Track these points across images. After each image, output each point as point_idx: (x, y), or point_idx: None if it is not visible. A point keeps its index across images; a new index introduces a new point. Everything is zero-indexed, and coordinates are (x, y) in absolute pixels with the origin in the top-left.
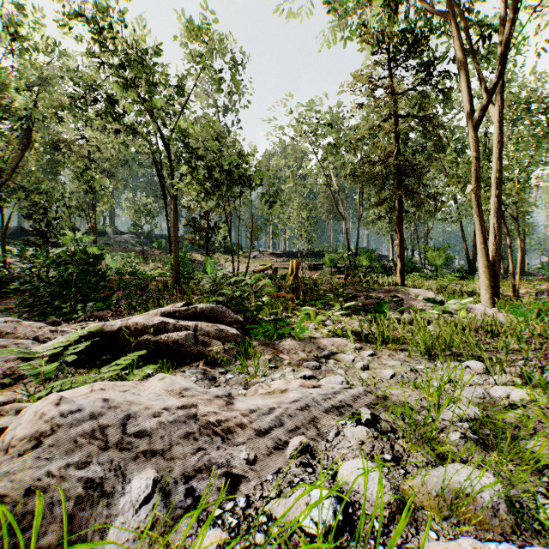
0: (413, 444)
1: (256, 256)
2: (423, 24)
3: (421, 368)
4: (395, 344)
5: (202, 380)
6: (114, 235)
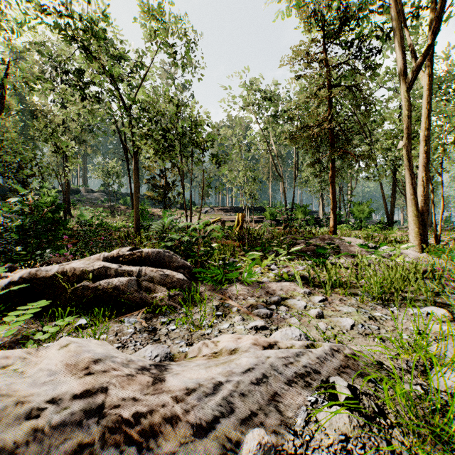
0: (422, 442)
1: (207, 211)
2: (353, 5)
3: (379, 315)
4: (343, 288)
5: (140, 332)
6: (86, 193)
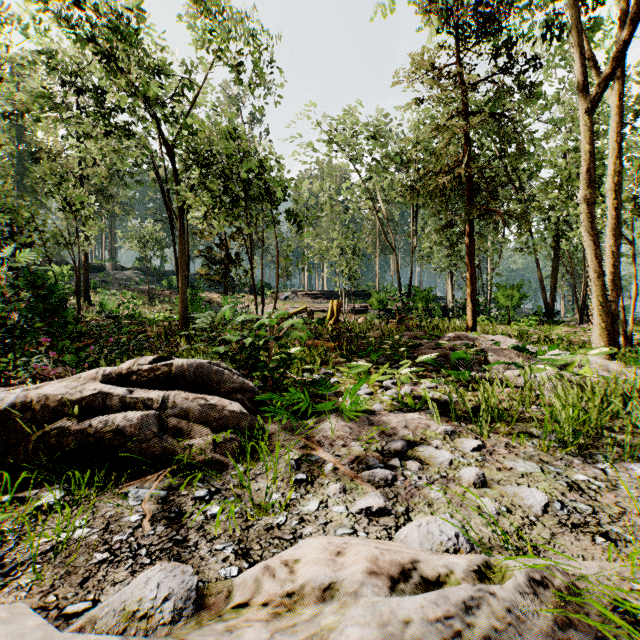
0: None
1: (287, 296)
2: None
3: (584, 480)
4: (505, 422)
5: (151, 522)
6: (114, 271)
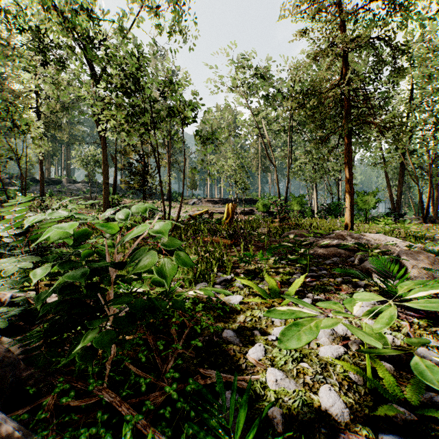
0: None
1: (194, 202)
2: None
3: None
4: None
5: None
6: (68, 184)
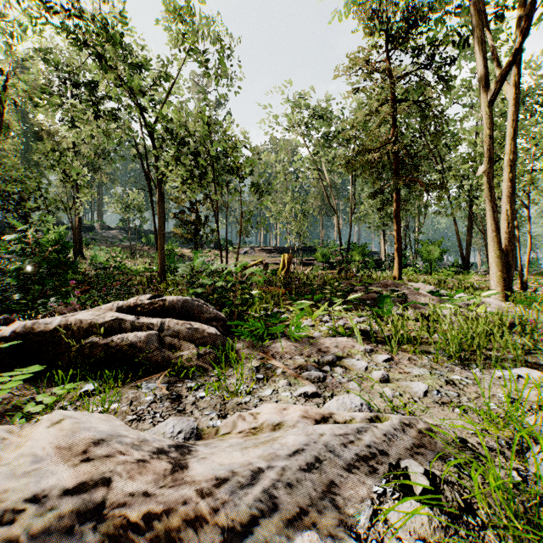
0: None
1: (246, 251)
2: (422, 4)
3: (458, 379)
4: (412, 345)
5: (160, 401)
6: (101, 230)
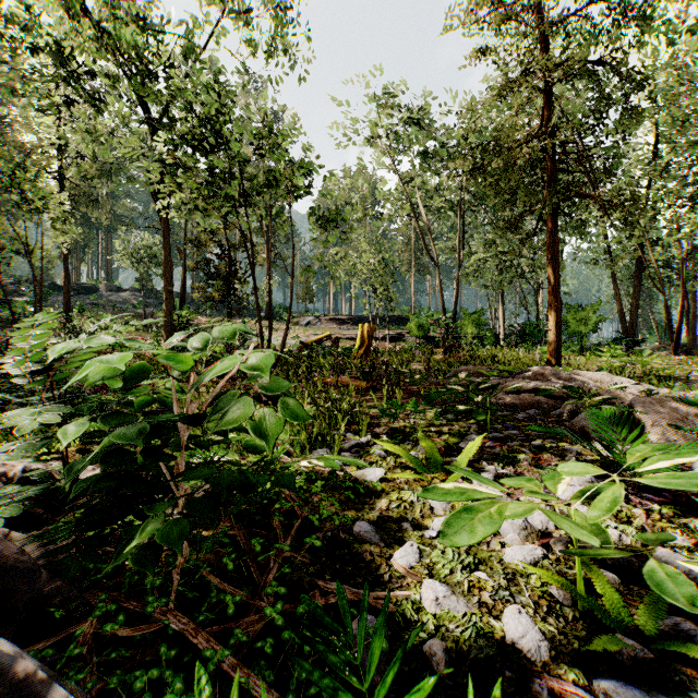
0: None
1: (309, 322)
2: None
3: None
4: None
5: None
6: (108, 292)
